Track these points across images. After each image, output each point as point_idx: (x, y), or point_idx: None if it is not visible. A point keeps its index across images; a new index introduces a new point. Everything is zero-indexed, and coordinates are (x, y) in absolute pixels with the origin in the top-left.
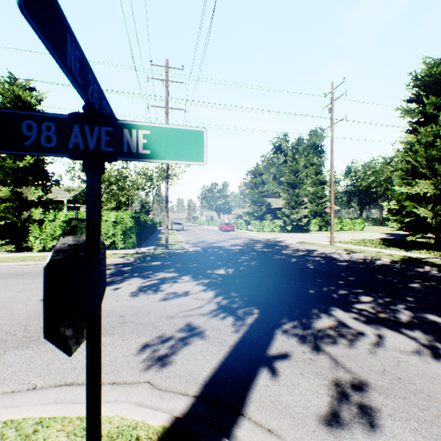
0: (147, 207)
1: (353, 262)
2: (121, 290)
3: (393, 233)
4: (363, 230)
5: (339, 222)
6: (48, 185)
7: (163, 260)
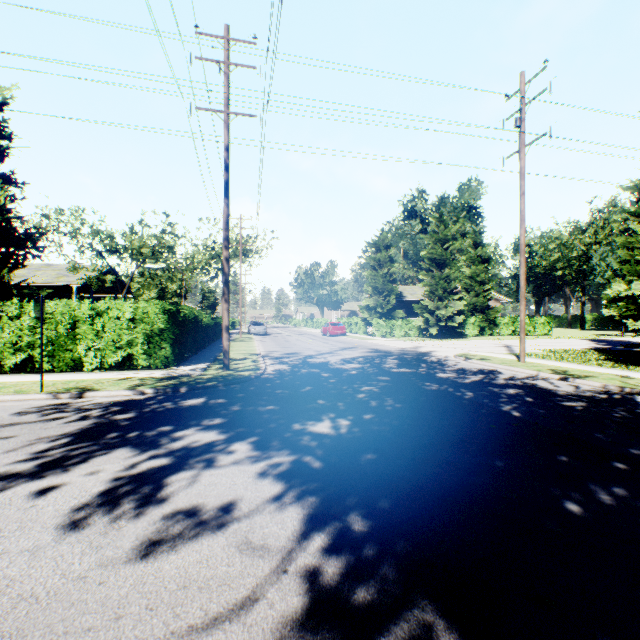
0: (212, 298)
1: (591, 400)
2: (54, 497)
3: (601, 339)
4: (549, 334)
5: (511, 322)
6: (19, 255)
7: (210, 393)
